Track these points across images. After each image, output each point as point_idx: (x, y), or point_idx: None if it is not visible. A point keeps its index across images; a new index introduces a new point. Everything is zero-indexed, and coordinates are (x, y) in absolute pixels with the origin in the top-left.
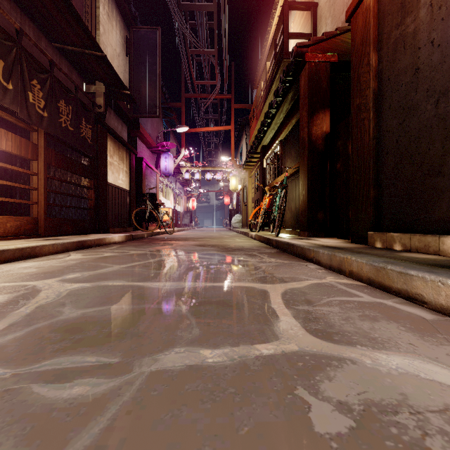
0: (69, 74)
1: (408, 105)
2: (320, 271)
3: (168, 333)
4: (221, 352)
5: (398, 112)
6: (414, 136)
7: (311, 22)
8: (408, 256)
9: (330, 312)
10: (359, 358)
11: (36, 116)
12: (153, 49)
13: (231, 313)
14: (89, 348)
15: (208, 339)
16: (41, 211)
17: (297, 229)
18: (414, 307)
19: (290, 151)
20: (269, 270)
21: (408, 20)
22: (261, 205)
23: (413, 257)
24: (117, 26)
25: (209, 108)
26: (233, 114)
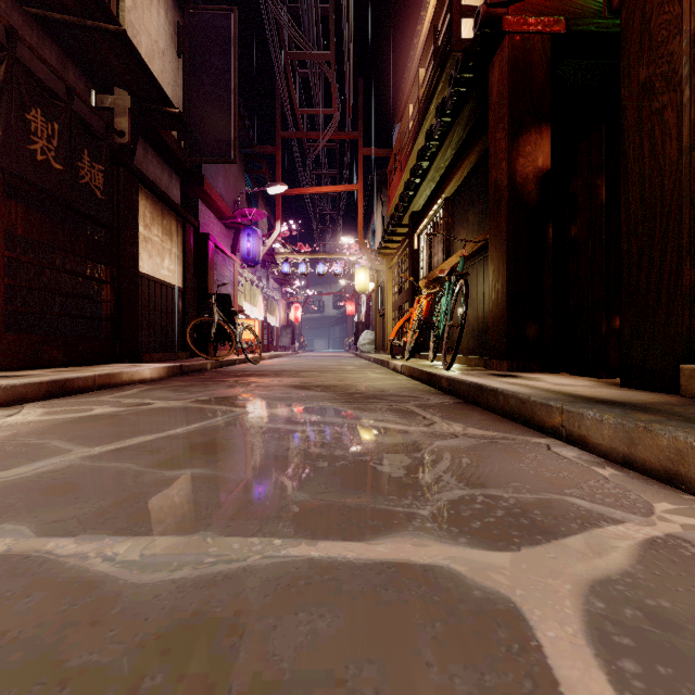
0: (60, 70)
1: None
2: (605, 471)
3: None
4: None
5: None
6: None
7: None
8: None
9: None
10: None
11: None
12: (224, 45)
13: None
14: None
15: None
16: None
17: (479, 356)
18: None
19: (464, 215)
20: (466, 468)
21: None
22: (411, 314)
23: None
24: (159, 1)
25: (321, 157)
26: (360, 165)
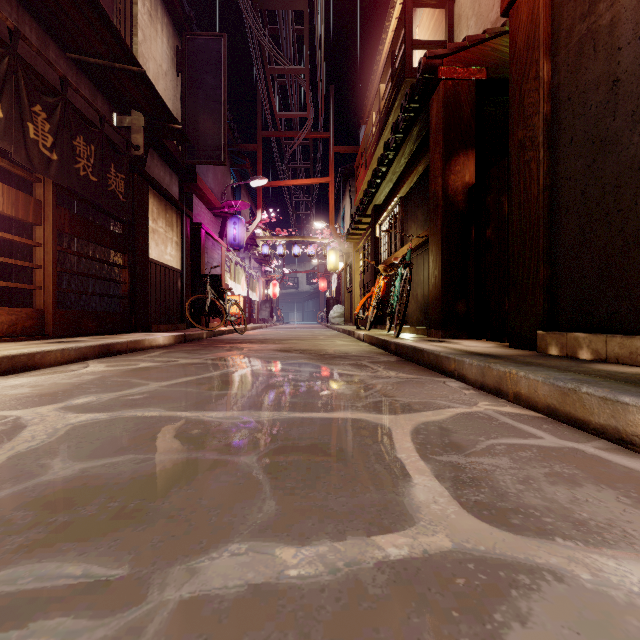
0: (91, 100)
1: (600, 136)
2: (467, 391)
3: (221, 511)
4: (313, 553)
5: (584, 149)
6: (611, 184)
7: (445, 24)
8: (607, 370)
9: (495, 467)
10: (567, 568)
11: (39, 159)
12: (216, 65)
13: (331, 469)
14: (77, 544)
15: (291, 523)
16: (49, 301)
17: (425, 326)
18: (633, 458)
19: (414, 212)
20: (388, 390)
21: (602, 6)
22: (373, 292)
23: (616, 372)
24: (163, 31)
25: (297, 152)
26: (331, 160)
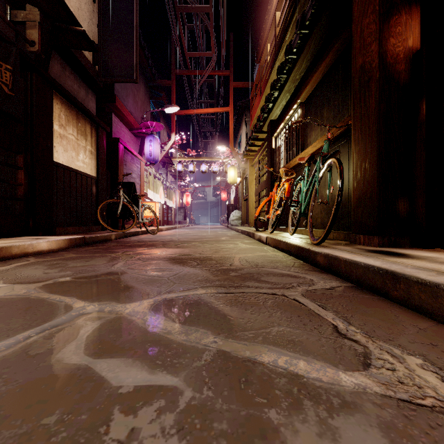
0: None
1: None
2: None
3: None
4: None
5: None
6: None
7: None
8: None
9: None
10: None
11: None
12: None
13: None
14: None
15: None
16: None
17: (334, 230)
18: None
19: (318, 113)
20: None
21: None
22: (271, 196)
23: None
24: None
25: (204, 90)
26: (231, 93)
